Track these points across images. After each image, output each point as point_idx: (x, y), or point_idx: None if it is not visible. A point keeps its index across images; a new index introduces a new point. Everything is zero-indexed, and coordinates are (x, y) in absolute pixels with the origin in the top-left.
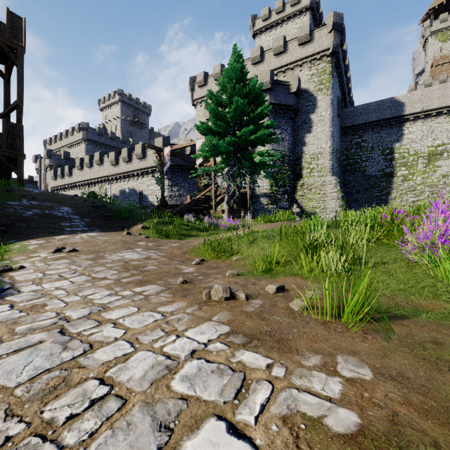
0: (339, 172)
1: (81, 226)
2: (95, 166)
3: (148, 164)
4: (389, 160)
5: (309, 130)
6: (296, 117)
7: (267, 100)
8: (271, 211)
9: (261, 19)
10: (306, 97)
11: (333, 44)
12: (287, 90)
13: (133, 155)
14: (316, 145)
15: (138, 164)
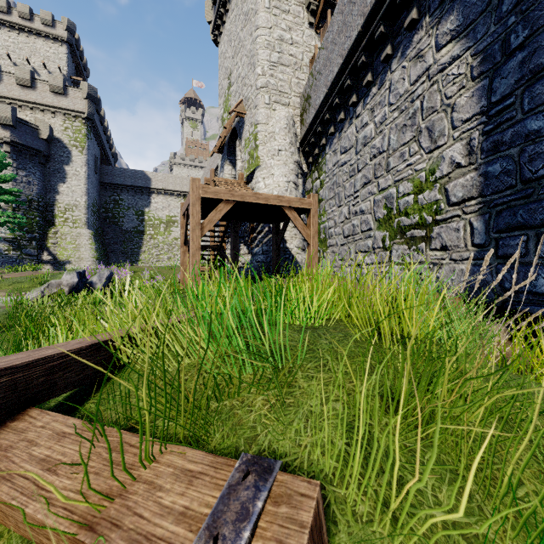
0: (99, 223)
1: None
2: None
3: None
4: (142, 220)
5: (64, 180)
6: (48, 162)
7: (8, 136)
8: (13, 258)
9: None
10: (60, 146)
11: (88, 112)
12: (35, 133)
13: None
14: (71, 197)
15: None
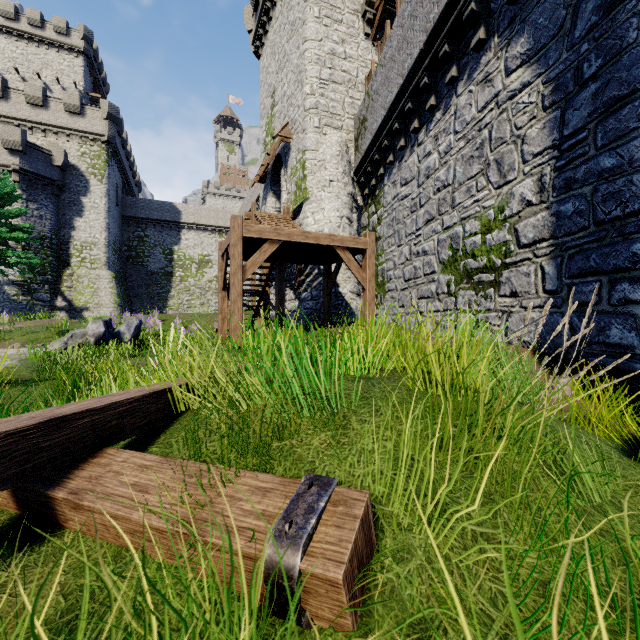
0: (121, 264)
1: None
2: None
3: None
4: (170, 260)
5: (80, 214)
6: (62, 193)
7: (17, 163)
8: (22, 304)
9: None
10: (76, 175)
11: (109, 134)
12: (48, 160)
13: None
14: (89, 233)
15: None
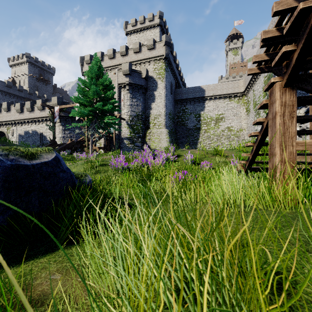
0: (173, 126)
1: None
2: (3, 112)
3: (46, 114)
4: (198, 120)
5: (154, 100)
6: (146, 92)
7: (127, 80)
8: (130, 148)
9: (131, 25)
10: (152, 81)
11: (165, 53)
12: (140, 76)
13: (35, 106)
14: (157, 110)
15: (39, 114)
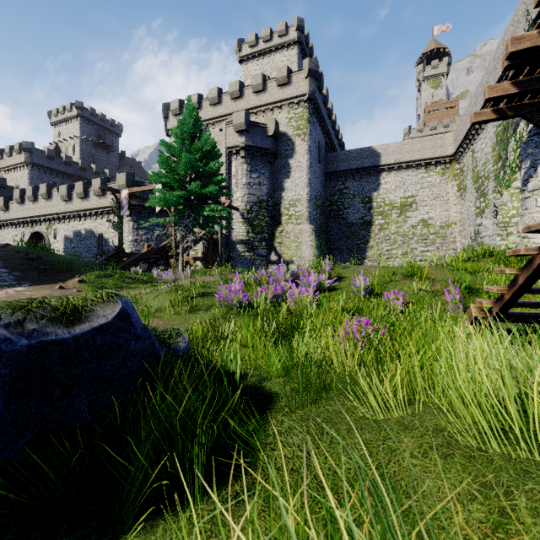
0: (323, 219)
1: (9, 281)
2: (41, 200)
3: (108, 203)
4: (368, 209)
5: (288, 175)
6: (275, 160)
7: (243, 141)
8: (247, 259)
9: (248, 45)
10: (285, 141)
11: (309, 91)
12: (264, 132)
13: (91, 190)
14: (295, 191)
15: (96, 202)
